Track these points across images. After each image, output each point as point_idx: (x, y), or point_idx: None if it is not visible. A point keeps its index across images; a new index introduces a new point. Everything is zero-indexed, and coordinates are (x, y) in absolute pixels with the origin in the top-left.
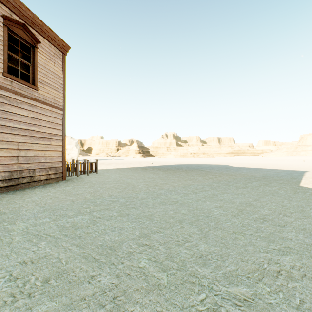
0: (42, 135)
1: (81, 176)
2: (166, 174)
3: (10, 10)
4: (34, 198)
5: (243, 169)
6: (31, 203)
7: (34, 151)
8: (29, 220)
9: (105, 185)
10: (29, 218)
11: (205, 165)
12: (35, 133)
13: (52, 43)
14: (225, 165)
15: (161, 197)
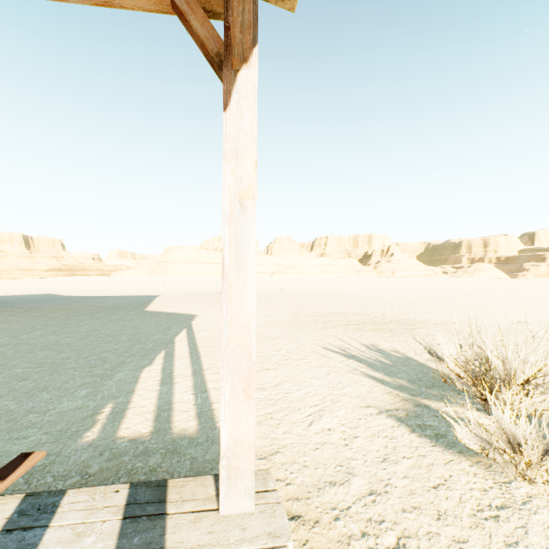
0: None
1: None
2: None
3: None
4: None
5: (87, 299)
6: None
7: None
8: None
9: None
10: None
11: (7, 296)
12: None
13: None
14: (54, 295)
15: None
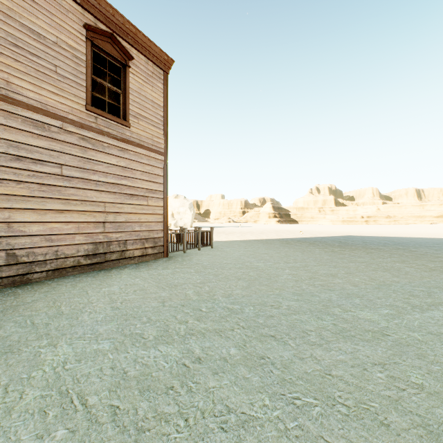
0: (135, 191)
1: (190, 251)
2: (327, 254)
3: (94, 17)
4: (114, 288)
5: None
6: (106, 297)
7: (126, 215)
8: (80, 339)
9: (220, 271)
10: (83, 335)
11: (400, 237)
12: (127, 189)
13: (149, 58)
14: None
15: (332, 313)
